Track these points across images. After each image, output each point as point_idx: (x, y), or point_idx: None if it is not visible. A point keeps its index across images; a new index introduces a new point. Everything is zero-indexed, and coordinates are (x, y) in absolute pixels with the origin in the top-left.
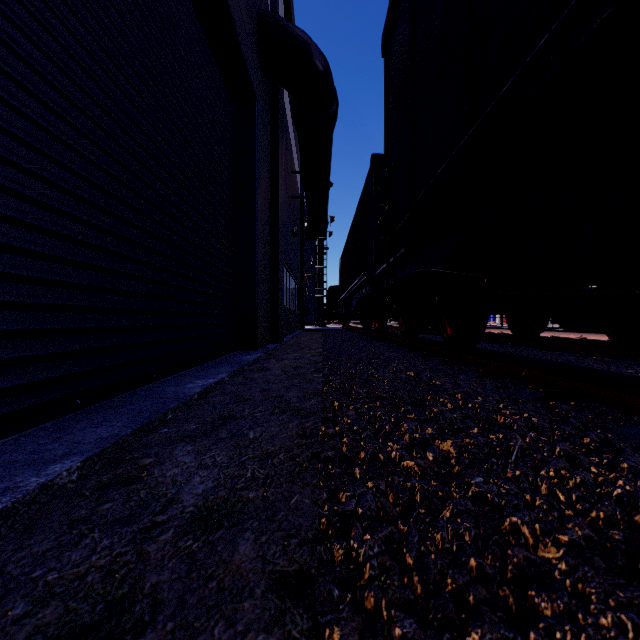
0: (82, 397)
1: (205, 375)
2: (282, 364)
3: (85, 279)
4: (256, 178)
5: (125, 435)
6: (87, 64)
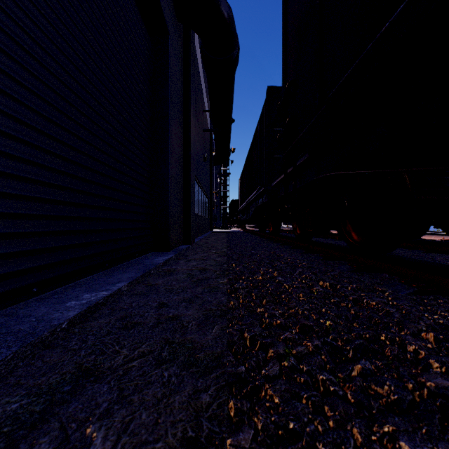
0: None
1: (101, 284)
2: (189, 266)
3: None
4: (169, 101)
5: None
6: None
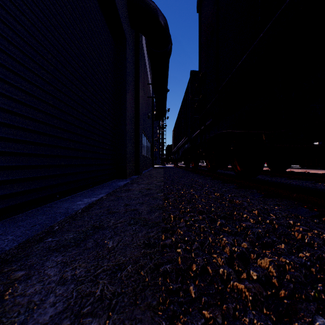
0: None
1: (91, 195)
2: (140, 187)
3: None
4: (126, 82)
5: (8, 250)
6: None
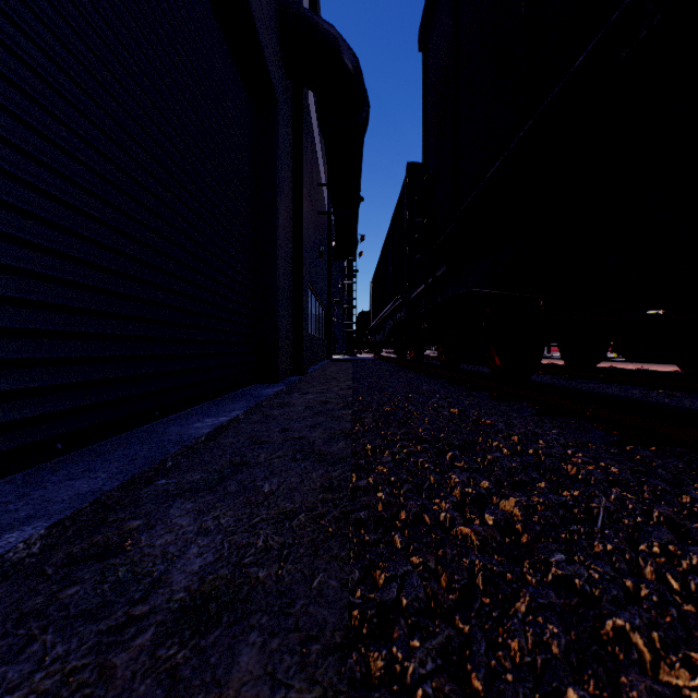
0: (64, 441)
1: (217, 412)
2: (306, 399)
3: (68, 299)
4: (277, 189)
5: (109, 490)
6: (71, 42)
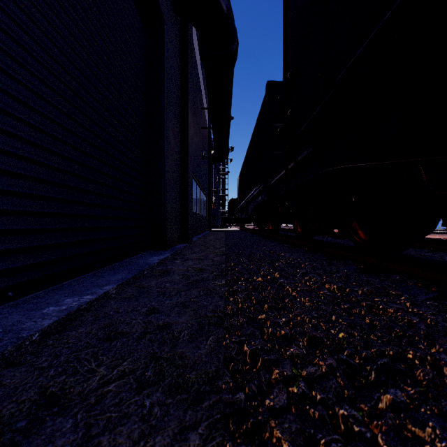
0: None
1: (87, 287)
2: (186, 266)
3: None
4: (165, 95)
5: None
6: None
